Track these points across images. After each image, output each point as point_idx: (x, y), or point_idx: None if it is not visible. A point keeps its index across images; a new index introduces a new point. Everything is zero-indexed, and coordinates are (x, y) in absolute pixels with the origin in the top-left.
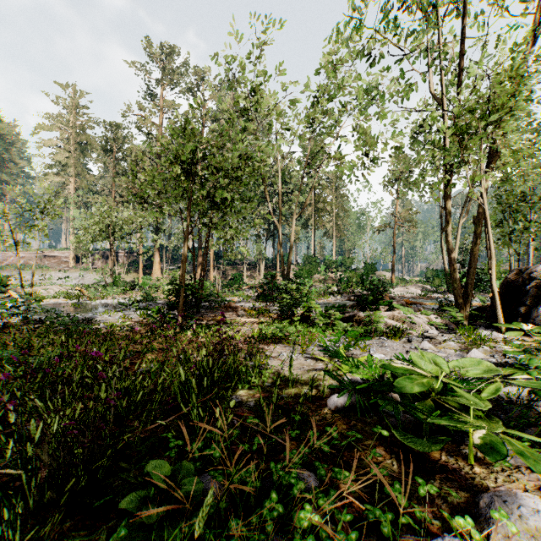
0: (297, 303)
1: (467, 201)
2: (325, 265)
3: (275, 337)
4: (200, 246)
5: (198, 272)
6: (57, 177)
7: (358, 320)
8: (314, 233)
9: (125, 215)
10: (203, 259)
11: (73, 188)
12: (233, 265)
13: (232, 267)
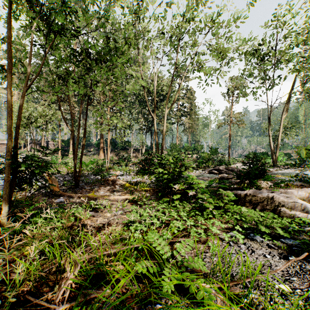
0: (178, 179)
1: (287, 102)
2: (184, 149)
3: (150, 251)
4: (102, 136)
5: (100, 154)
6: (6, 90)
7: (254, 201)
8: (177, 129)
9: (43, 112)
10: (78, 133)
11: (17, 98)
12: (124, 149)
13: (123, 151)
